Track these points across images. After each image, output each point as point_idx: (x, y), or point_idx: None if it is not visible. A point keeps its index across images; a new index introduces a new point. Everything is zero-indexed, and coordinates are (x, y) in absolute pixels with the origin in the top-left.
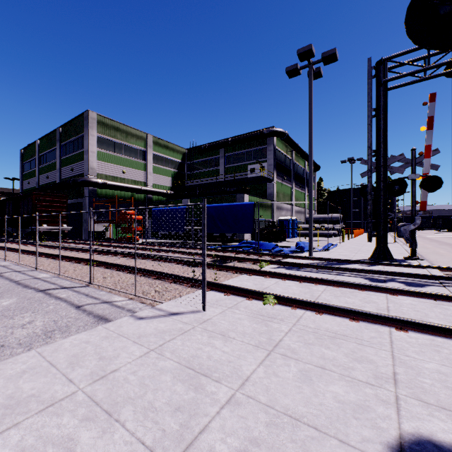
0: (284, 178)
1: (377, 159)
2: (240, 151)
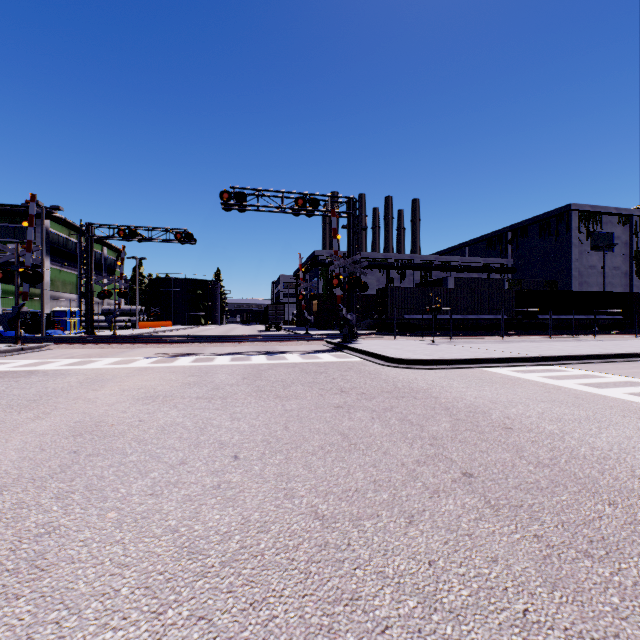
0: (64, 264)
1: (87, 278)
2: None
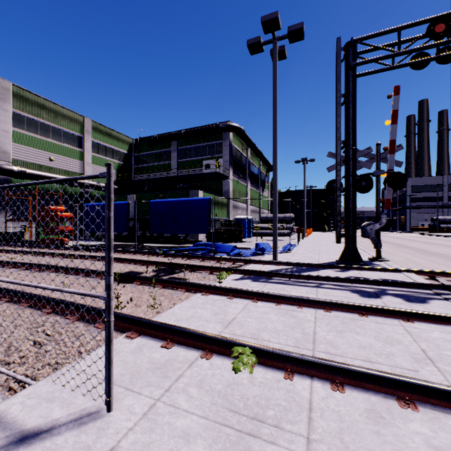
0: (240, 176)
1: (346, 151)
2: (194, 145)
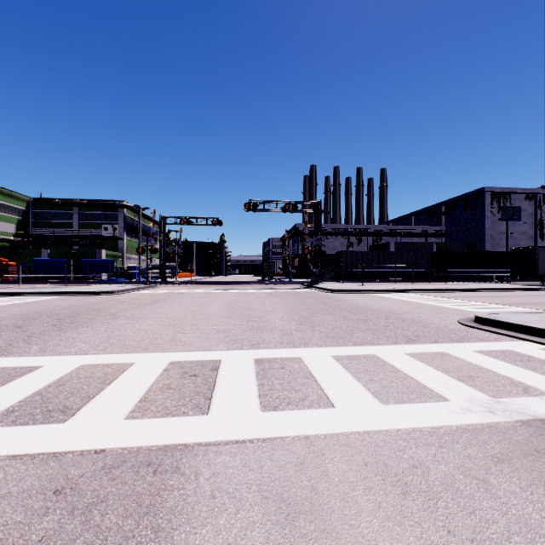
0: (132, 236)
1: (163, 248)
2: (95, 212)
